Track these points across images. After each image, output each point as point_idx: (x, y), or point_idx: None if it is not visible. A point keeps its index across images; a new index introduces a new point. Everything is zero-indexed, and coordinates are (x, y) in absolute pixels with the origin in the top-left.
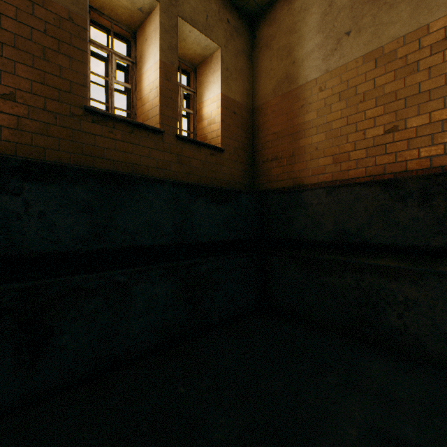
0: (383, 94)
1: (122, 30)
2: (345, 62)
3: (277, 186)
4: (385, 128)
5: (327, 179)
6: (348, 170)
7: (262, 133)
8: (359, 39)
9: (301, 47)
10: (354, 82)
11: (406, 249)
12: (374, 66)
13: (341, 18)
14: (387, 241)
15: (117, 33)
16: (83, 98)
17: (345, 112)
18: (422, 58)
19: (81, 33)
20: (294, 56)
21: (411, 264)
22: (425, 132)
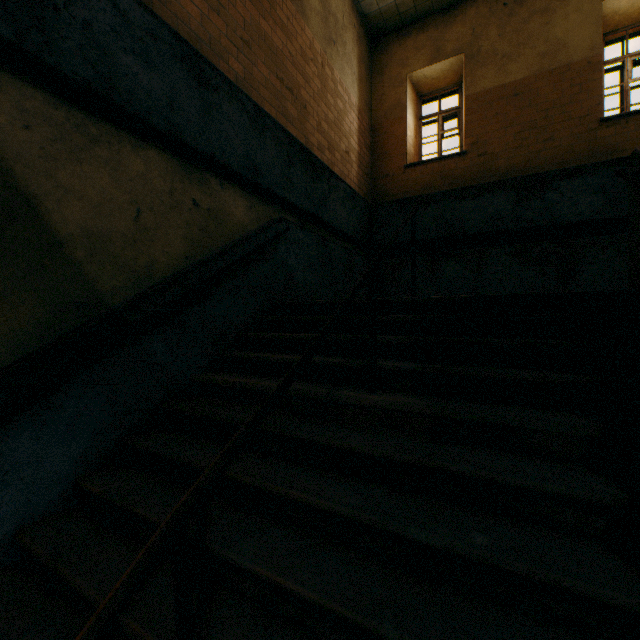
0: None
1: (638, 27)
2: None
3: None
4: None
5: None
6: None
7: None
8: None
9: None
10: None
11: None
12: None
13: None
14: None
15: (633, 33)
16: (597, 114)
17: None
18: None
19: (595, 68)
20: None
21: None
22: None
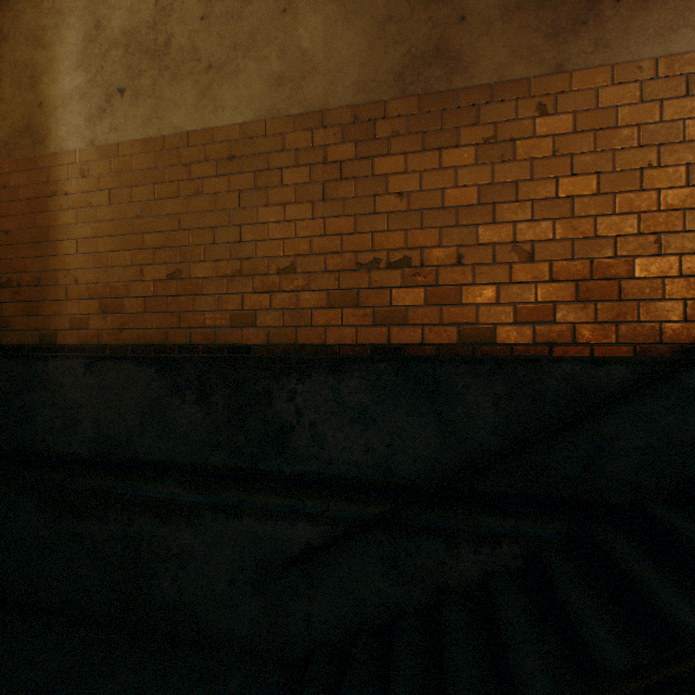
0: (166, 215)
1: None
2: (118, 140)
3: (13, 341)
4: (169, 270)
5: (94, 341)
6: (123, 329)
7: None
8: (137, 109)
9: (53, 81)
10: (130, 180)
11: (185, 469)
12: (155, 164)
13: (114, 60)
14: (164, 456)
15: None
16: None
17: (118, 228)
18: (208, 176)
19: None
20: (42, 92)
21: (197, 489)
22: (211, 289)
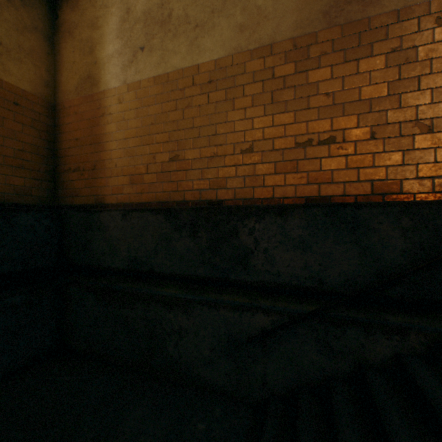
0: (169, 121)
1: None
2: (140, 78)
3: (80, 202)
4: (170, 155)
5: (126, 201)
6: (143, 193)
7: (65, 135)
8: (151, 58)
9: (103, 48)
10: (147, 102)
11: (182, 278)
12: (162, 91)
13: (137, 30)
14: (169, 270)
15: None
16: None
17: (140, 132)
18: (195, 95)
19: None
20: (96, 55)
21: (188, 291)
22: (197, 166)
